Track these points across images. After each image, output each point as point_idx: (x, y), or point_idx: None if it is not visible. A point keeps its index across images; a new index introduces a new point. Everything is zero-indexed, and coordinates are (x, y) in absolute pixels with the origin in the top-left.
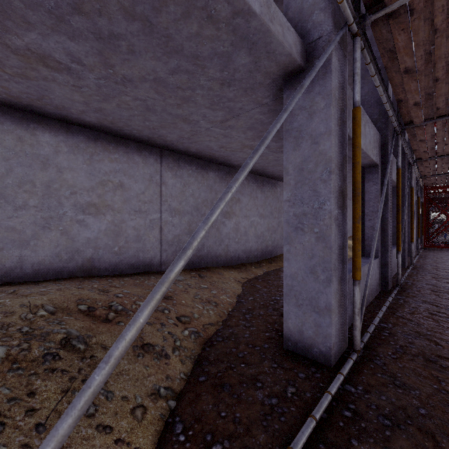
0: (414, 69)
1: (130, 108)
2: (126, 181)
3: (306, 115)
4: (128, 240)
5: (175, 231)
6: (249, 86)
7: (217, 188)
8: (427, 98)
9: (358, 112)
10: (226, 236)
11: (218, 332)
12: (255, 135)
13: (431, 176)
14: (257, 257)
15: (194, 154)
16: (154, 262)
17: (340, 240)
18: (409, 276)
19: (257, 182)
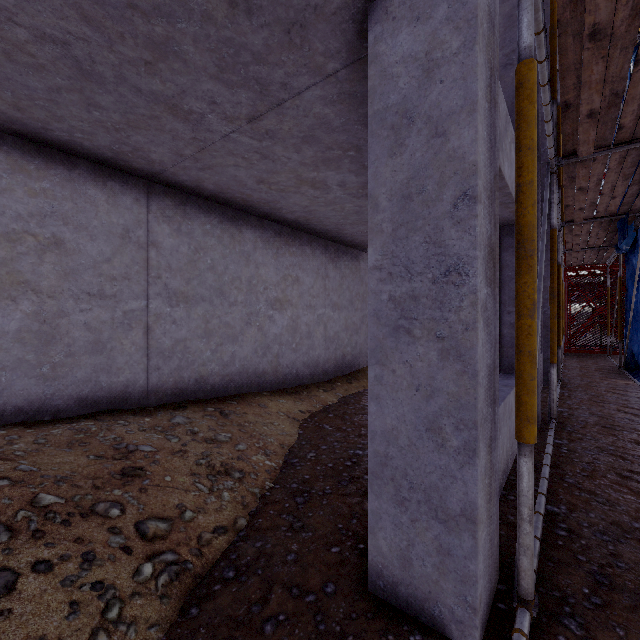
0: (608, 31)
1: (40, 66)
2: (69, 235)
3: (419, 73)
4: (73, 350)
5: (177, 333)
6: (294, 17)
7: (260, 258)
8: (611, 103)
9: (531, 70)
10: (276, 339)
11: (231, 552)
12: (319, 156)
13: (579, 250)
14: (329, 373)
15: (214, 195)
16: (133, 391)
17: (490, 356)
18: (560, 401)
19: (328, 251)
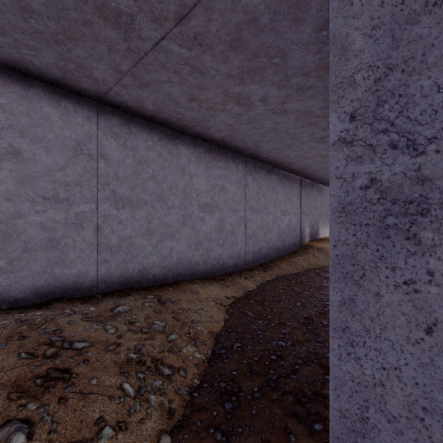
0: None
1: None
2: (25, 146)
3: None
4: (29, 247)
5: (123, 231)
6: None
7: (193, 170)
8: None
9: None
10: (206, 236)
11: None
12: (245, 65)
13: None
14: (248, 263)
15: (154, 116)
16: (84, 281)
17: None
18: None
19: (247, 166)
